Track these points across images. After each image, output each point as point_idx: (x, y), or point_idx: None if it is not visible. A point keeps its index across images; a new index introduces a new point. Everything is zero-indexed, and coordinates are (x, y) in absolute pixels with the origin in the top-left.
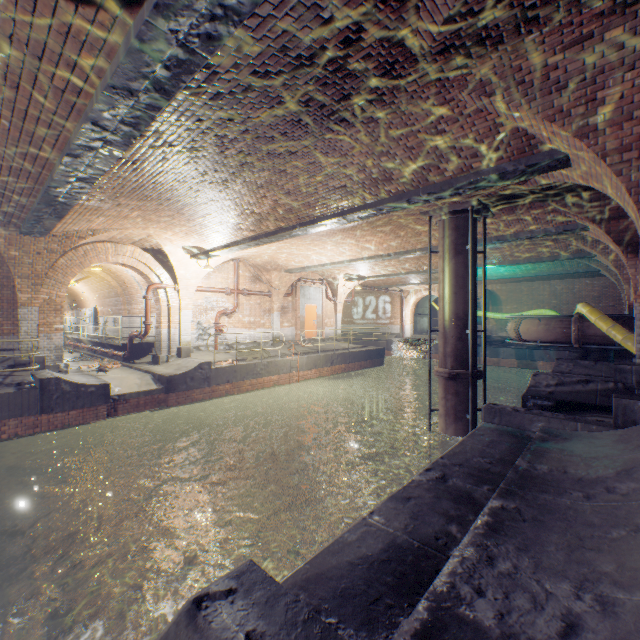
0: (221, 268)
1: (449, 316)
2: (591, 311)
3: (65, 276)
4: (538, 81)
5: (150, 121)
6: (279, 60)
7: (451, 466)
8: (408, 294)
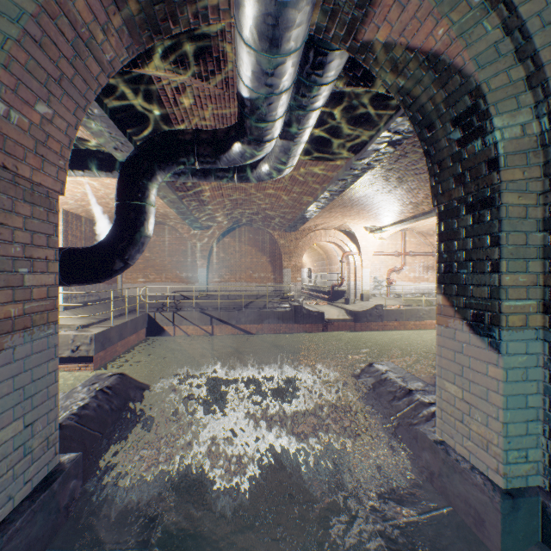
0: (391, 237)
1: None
2: None
3: (301, 251)
4: None
5: (351, 185)
6: (411, 148)
7: None
8: None
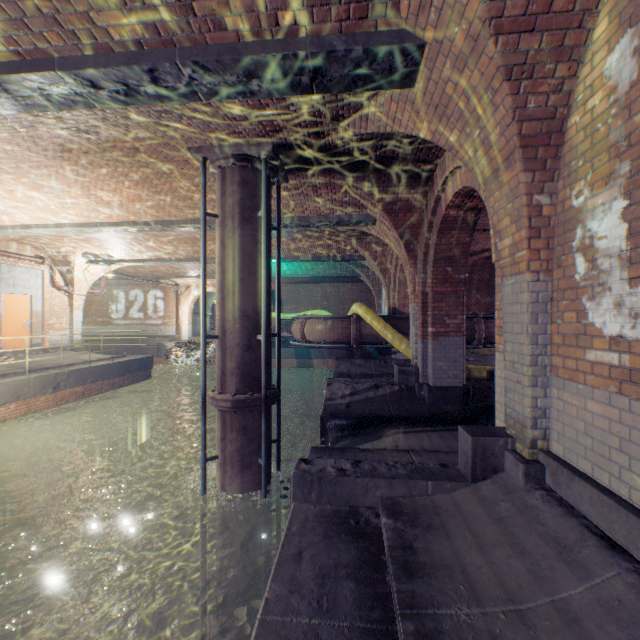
0: None
1: (234, 314)
2: (368, 311)
3: None
4: None
5: None
6: None
7: None
8: (186, 289)
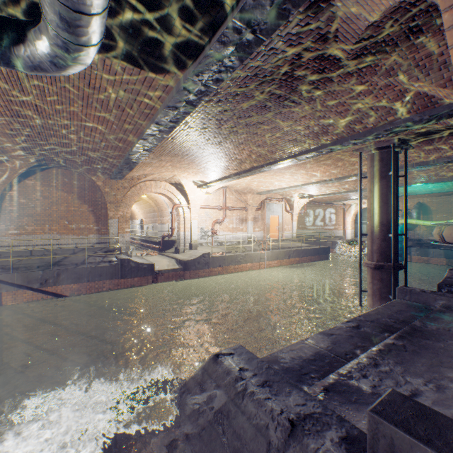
0: (215, 193)
1: (375, 223)
2: None
3: (130, 201)
4: (429, 64)
5: (184, 119)
6: (253, 80)
7: (364, 321)
8: (349, 207)
